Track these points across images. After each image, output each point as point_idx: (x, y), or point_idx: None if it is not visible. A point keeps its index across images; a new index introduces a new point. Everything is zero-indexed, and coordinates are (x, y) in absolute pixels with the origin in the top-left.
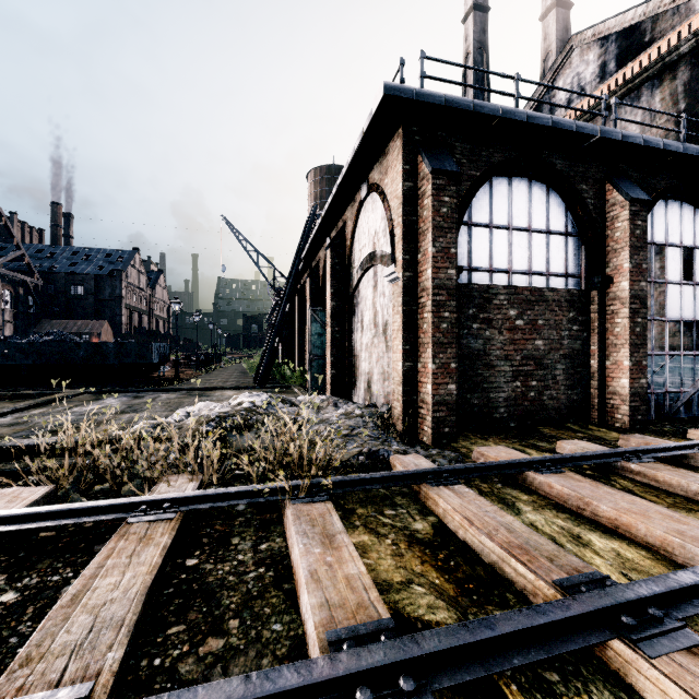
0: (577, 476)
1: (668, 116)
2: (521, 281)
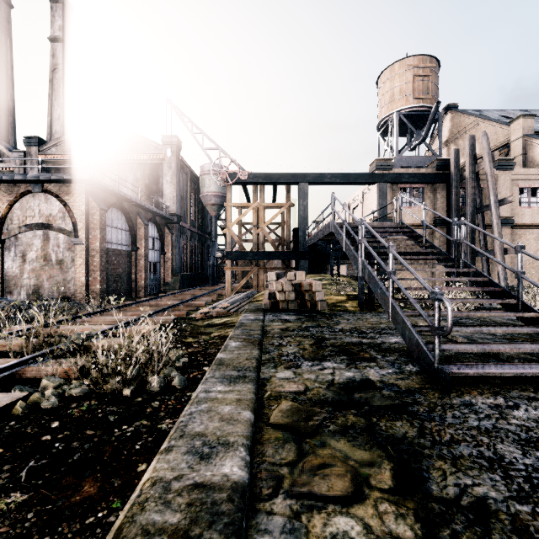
0: (152, 302)
1: (143, 183)
2: (115, 246)
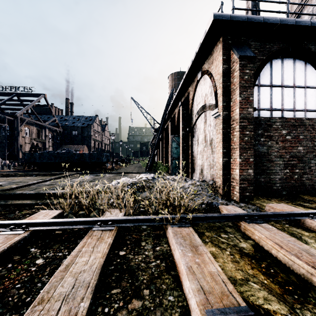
0: None
1: None
2: (289, 114)
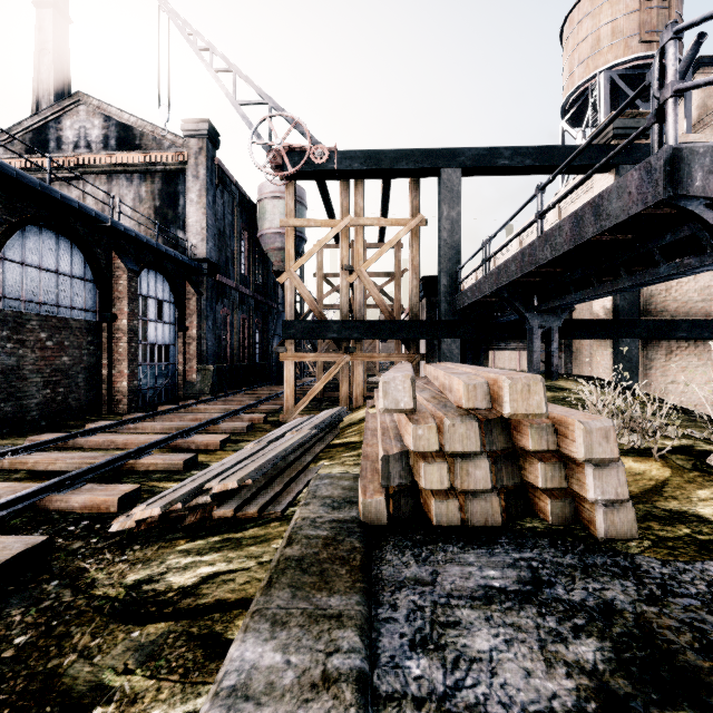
0: (105, 434)
1: (151, 205)
2: (51, 311)
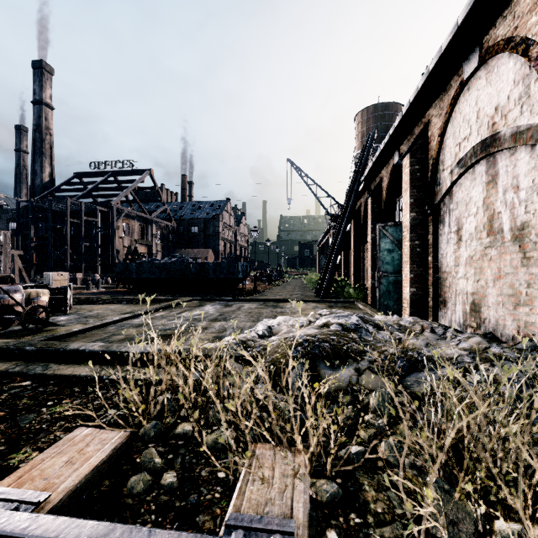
0: None
1: None
2: None
